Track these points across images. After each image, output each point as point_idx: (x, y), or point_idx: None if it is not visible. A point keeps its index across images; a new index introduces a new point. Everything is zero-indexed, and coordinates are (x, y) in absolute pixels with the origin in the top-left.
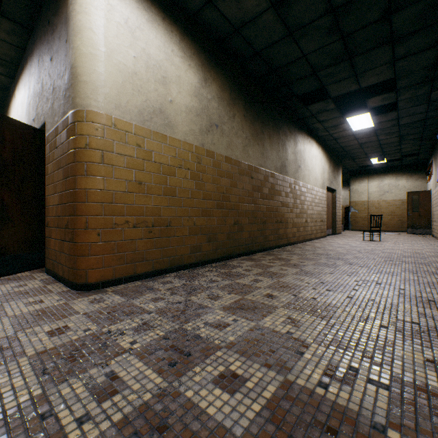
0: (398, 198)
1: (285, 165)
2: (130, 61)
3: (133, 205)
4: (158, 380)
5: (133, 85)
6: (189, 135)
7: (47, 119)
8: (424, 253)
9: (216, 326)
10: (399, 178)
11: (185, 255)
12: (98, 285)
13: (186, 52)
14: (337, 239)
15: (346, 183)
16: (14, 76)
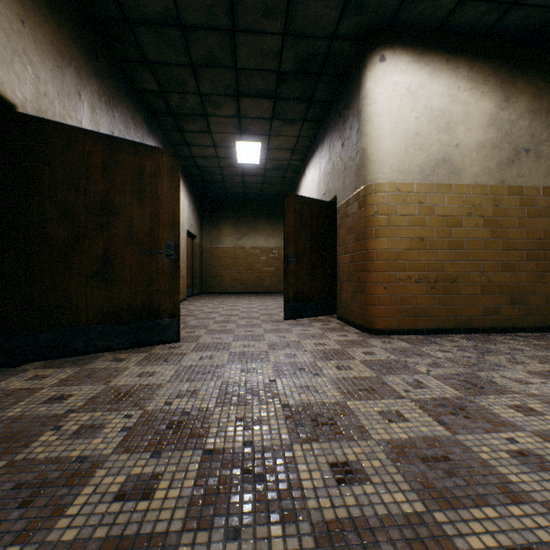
0: None
1: None
2: (411, 125)
3: (414, 261)
4: (454, 391)
5: (414, 146)
6: (481, 176)
7: (338, 193)
8: None
9: (515, 381)
10: None
11: (475, 317)
12: (384, 331)
13: (476, 80)
14: None
15: None
16: (304, 159)
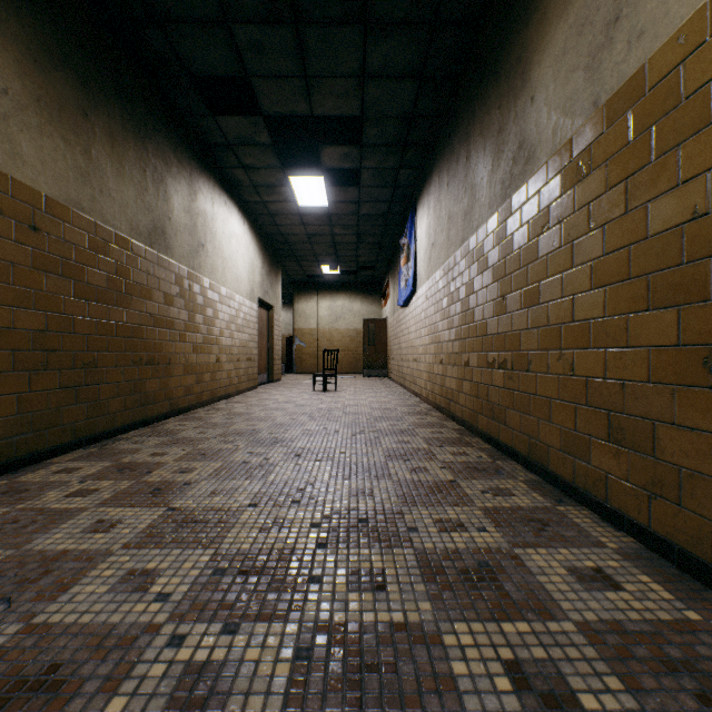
0: (353, 327)
1: (166, 232)
2: None
3: None
4: None
5: None
6: None
7: None
8: (396, 409)
9: None
10: (354, 299)
11: None
12: None
13: None
14: (275, 392)
15: (290, 299)
16: None
